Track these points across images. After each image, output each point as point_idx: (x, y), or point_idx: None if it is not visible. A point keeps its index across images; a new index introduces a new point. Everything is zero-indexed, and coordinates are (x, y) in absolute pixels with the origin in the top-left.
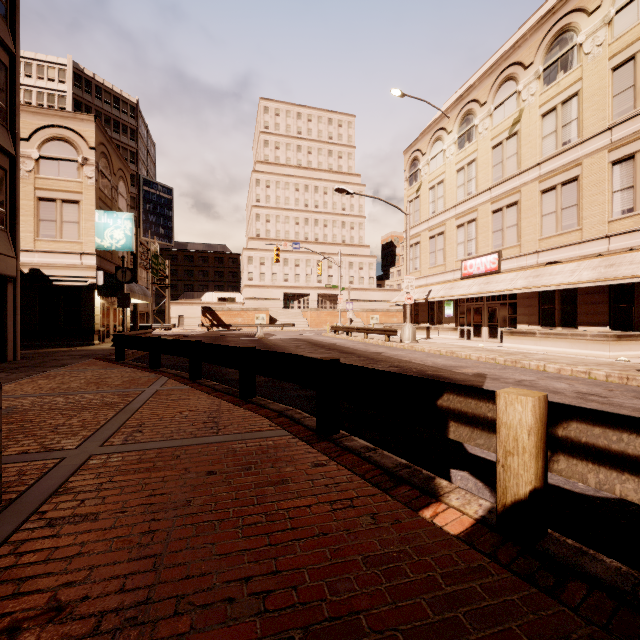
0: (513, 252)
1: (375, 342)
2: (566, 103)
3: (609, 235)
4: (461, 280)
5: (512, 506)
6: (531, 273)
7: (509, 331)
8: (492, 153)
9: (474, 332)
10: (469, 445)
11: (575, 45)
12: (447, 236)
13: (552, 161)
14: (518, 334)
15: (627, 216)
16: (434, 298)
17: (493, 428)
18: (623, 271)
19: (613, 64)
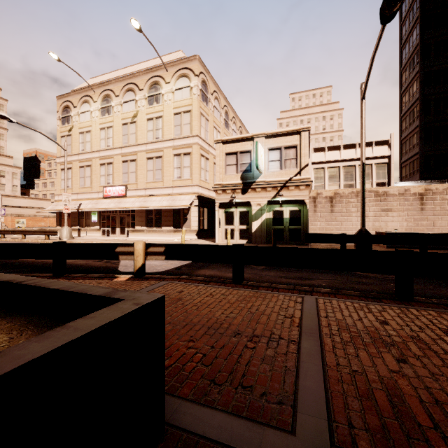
0: (134, 187)
1: (35, 241)
2: (157, 119)
3: (173, 186)
4: (103, 199)
5: (138, 269)
6: (142, 199)
7: (132, 230)
8: (122, 127)
9: (112, 231)
10: (122, 270)
11: (161, 93)
12: (93, 169)
13: (152, 144)
14: (136, 231)
15: (179, 179)
16: (84, 209)
17: (133, 254)
18: (177, 203)
19: (174, 112)
